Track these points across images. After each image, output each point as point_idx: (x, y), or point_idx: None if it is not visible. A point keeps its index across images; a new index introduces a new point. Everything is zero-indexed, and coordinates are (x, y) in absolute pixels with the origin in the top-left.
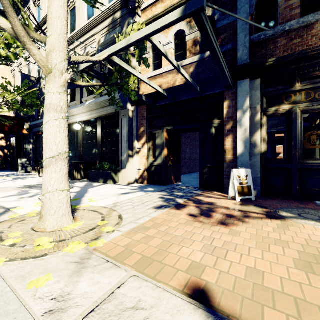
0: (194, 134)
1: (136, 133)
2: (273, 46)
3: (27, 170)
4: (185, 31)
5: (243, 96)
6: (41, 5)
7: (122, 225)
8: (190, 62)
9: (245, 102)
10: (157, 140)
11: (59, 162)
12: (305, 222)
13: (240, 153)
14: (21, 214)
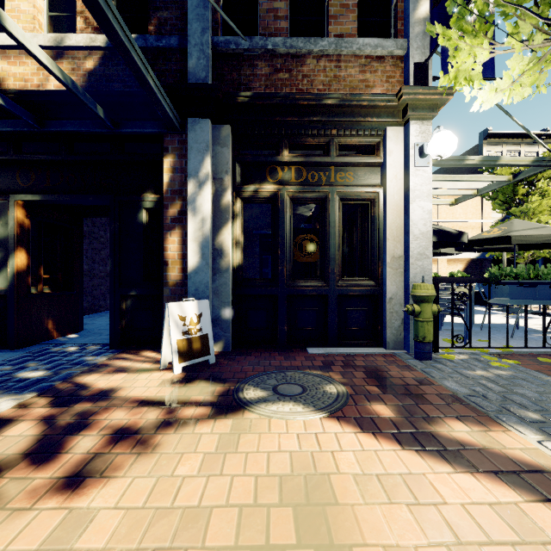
0: None
1: None
2: (251, 72)
3: None
4: None
5: (198, 151)
6: None
7: None
8: (85, 43)
9: (202, 164)
10: None
11: None
12: (276, 411)
13: (193, 268)
14: None
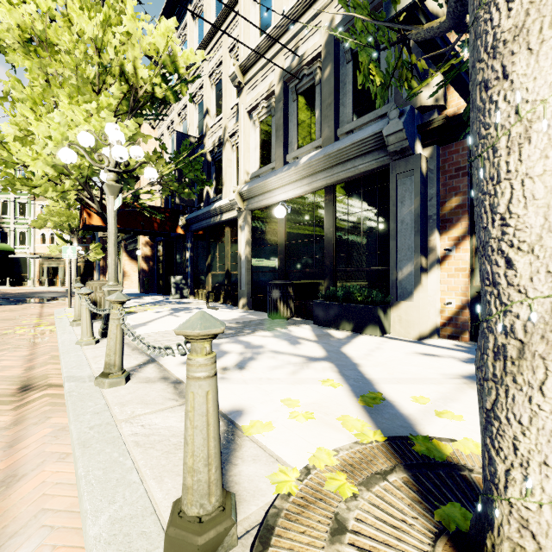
0: None
1: (436, 212)
2: None
3: (183, 294)
4: None
5: None
6: (205, 11)
7: None
8: None
9: None
10: None
11: None
12: None
13: None
14: (284, 457)
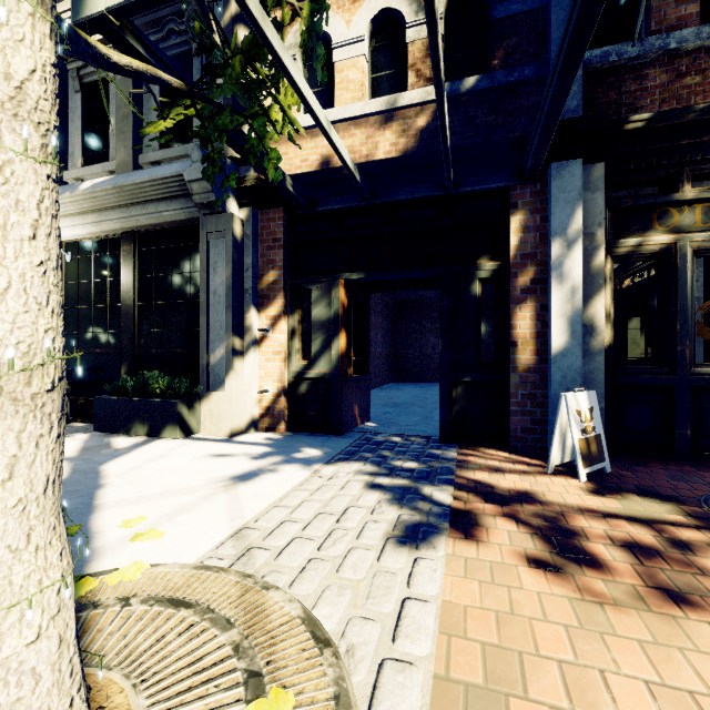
0: (373, 298)
1: (253, 285)
2: (637, 86)
3: None
4: (401, 16)
5: (567, 202)
6: None
7: (362, 701)
8: (420, 99)
9: (572, 217)
10: (317, 309)
11: None
12: None
13: (559, 349)
14: None
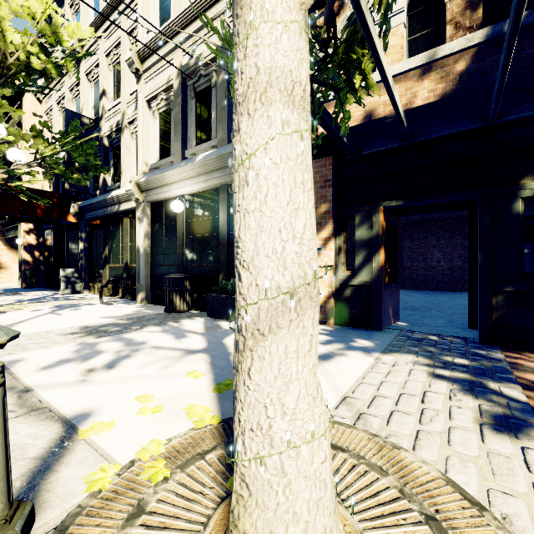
0: None
1: None
2: None
3: (75, 288)
4: None
5: None
6: None
7: None
8: (460, 47)
9: None
10: (359, 231)
11: (306, 312)
12: None
13: None
14: (115, 454)
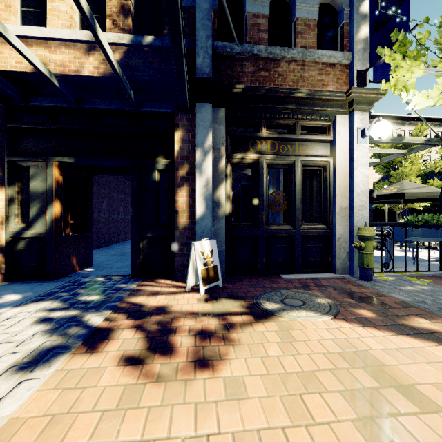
0: (116, 181)
1: None
2: (240, 69)
3: None
4: None
5: (204, 127)
6: None
7: None
8: (115, 40)
9: (207, 137)
10: (34, 183)
11: None
12: (298, 316)
13: (200, 215)
14: None
